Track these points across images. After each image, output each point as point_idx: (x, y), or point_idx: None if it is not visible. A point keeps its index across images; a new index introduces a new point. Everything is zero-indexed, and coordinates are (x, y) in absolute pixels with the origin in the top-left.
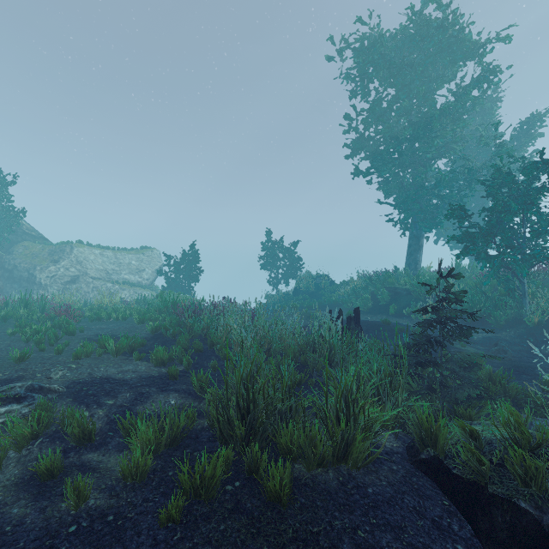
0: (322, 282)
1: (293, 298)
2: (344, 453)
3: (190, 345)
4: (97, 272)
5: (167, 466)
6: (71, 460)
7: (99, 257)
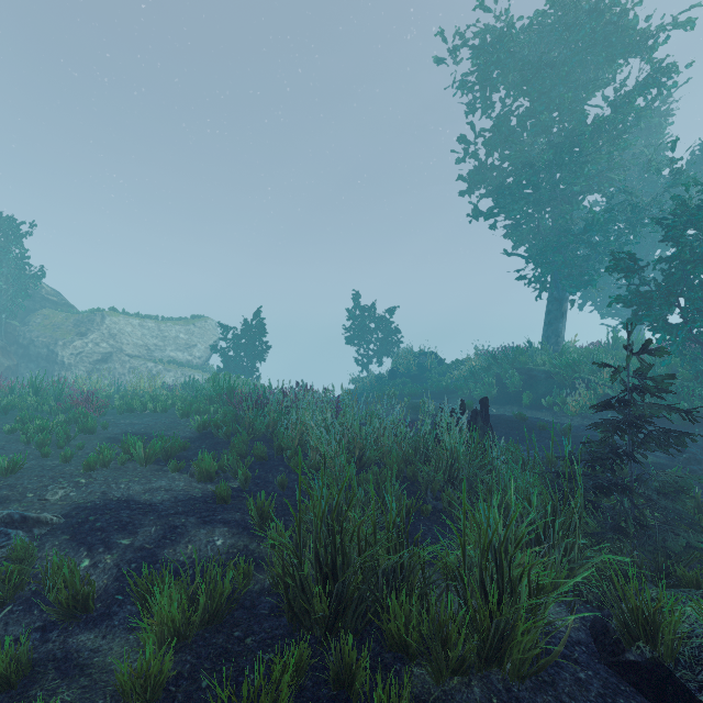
0: (428, 361)
1: (389, 383)
2: (497, 650)
3: (249, 449)
4: (135, 348)
5: (201, 666)
6: (50, 647)
7: (137, 329)
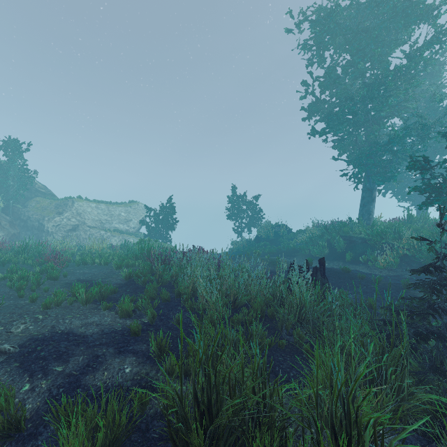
0: (281, 231)
1: (255, 245)
2: None
3: (158, 293)
4: (93, 222)
5: None
6: None
7: (94, 210)
